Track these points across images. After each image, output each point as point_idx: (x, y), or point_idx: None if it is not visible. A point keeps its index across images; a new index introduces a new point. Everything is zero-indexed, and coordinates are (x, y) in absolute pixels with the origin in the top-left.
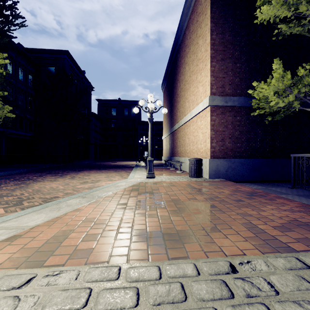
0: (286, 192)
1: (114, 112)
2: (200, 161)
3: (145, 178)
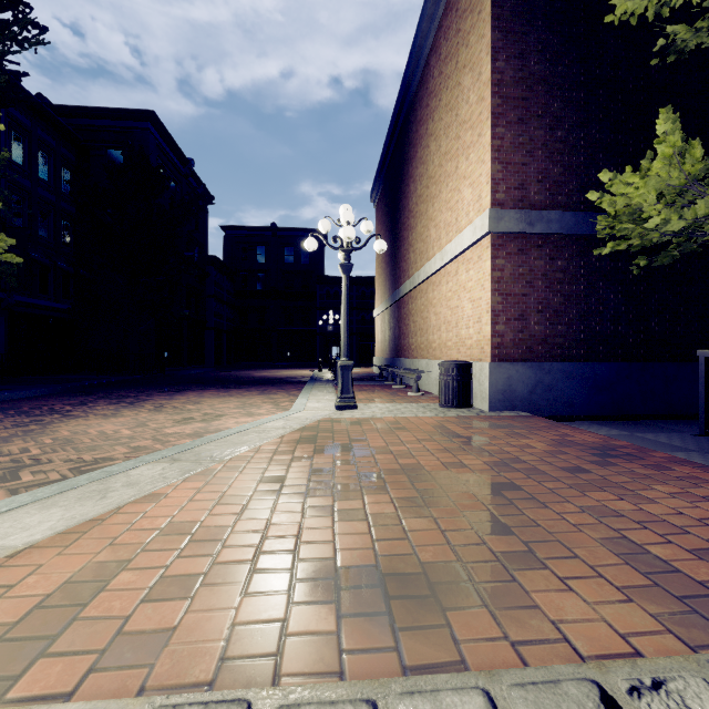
0: (685, 444)
1: (261, 256)
2: (466, 367)
3: (332, 410)
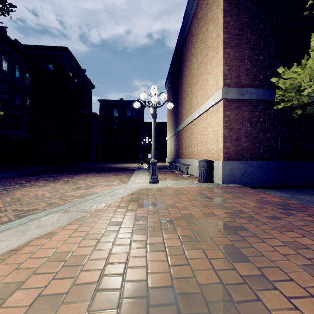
0: None
1: (116, 113)
2: (211, 163)
3: (147, 183)
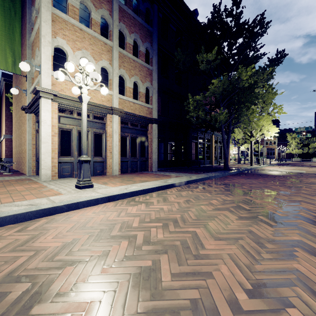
0: None
1: None
2: (0, 159)
3: None
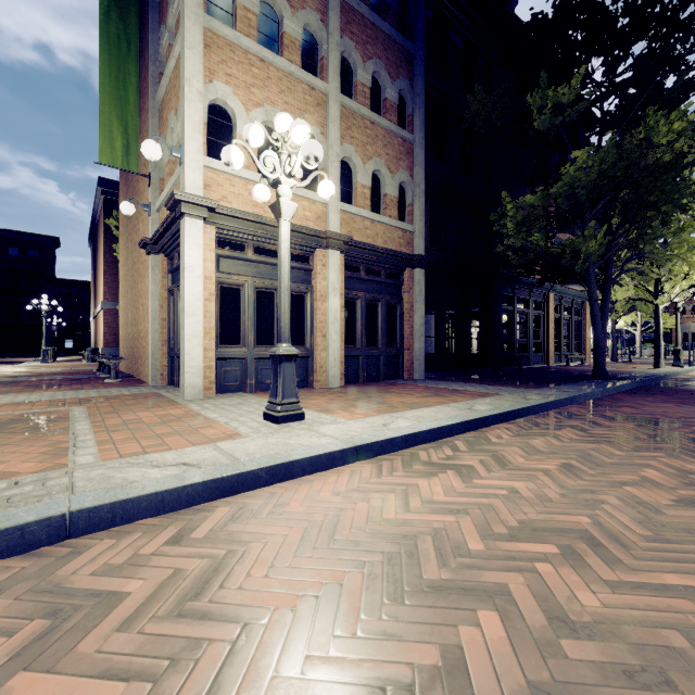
0: None
1: None
2: (96, 350)
3: (39, 364)
